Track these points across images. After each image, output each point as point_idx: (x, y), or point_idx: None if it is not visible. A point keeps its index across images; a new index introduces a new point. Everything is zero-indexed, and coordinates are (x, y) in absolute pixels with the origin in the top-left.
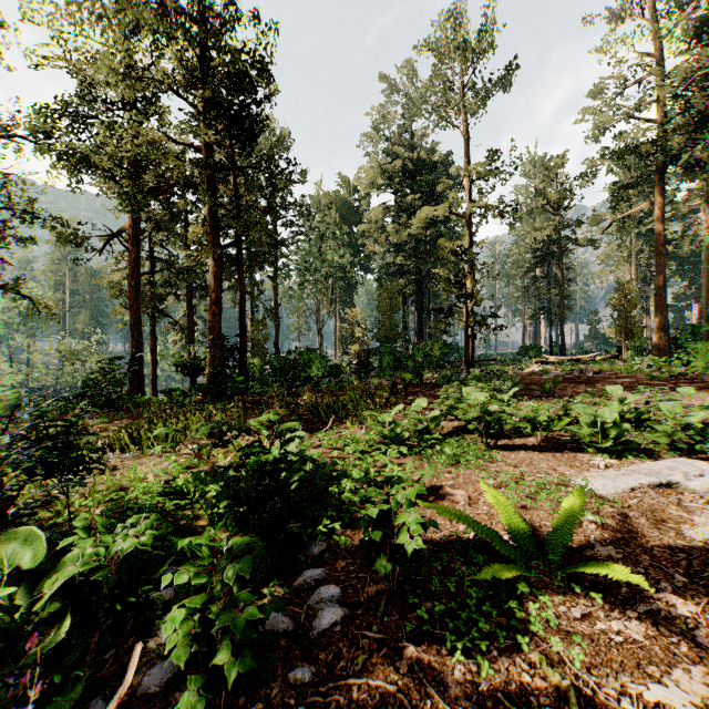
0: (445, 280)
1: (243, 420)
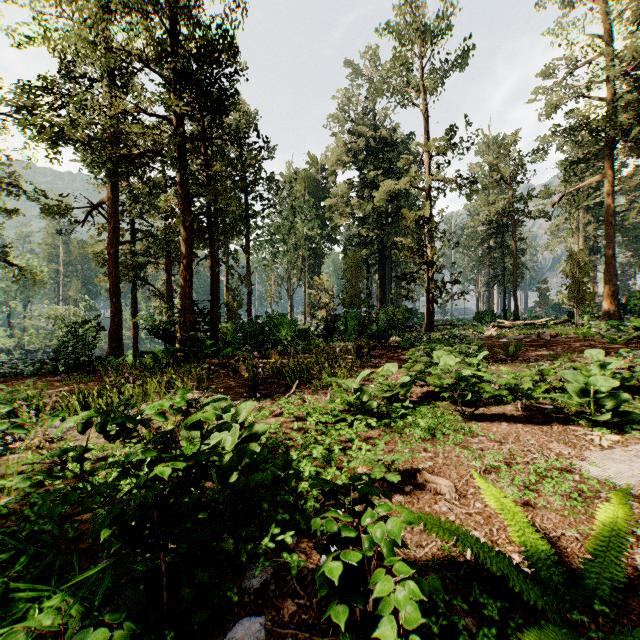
0: (408, 248)
1: (207, 383)
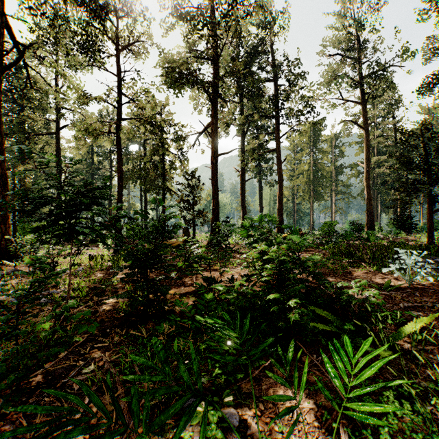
0: None
1: None
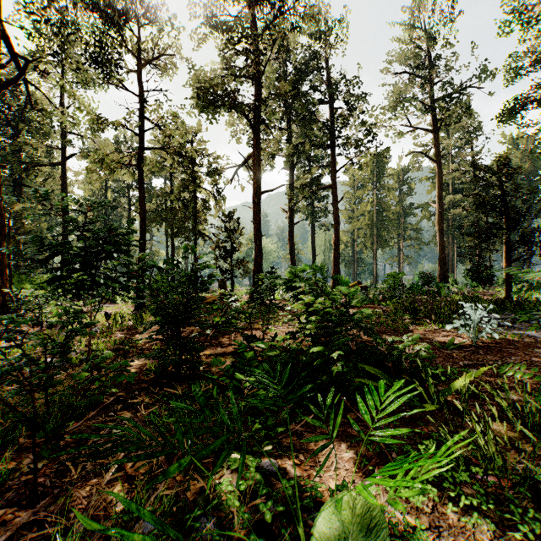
0: None
1: None
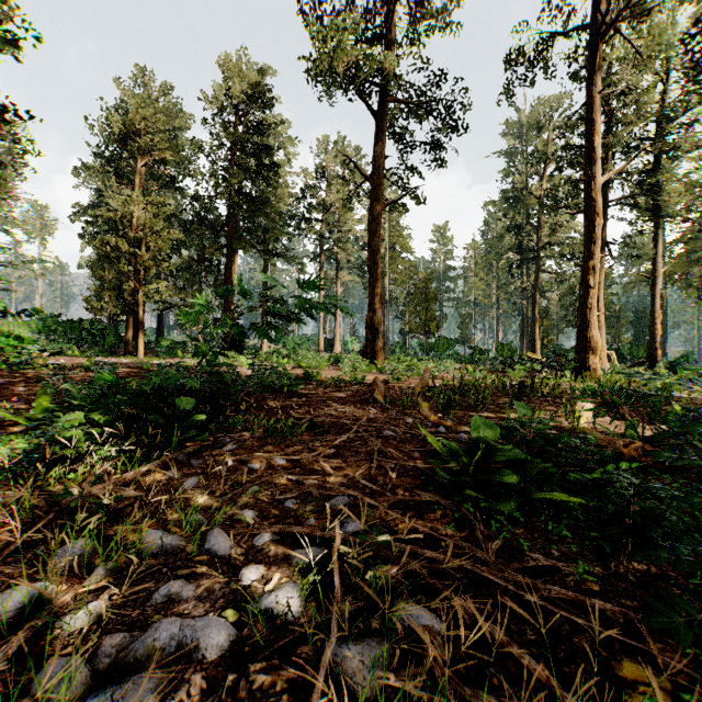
0: None
1: None
